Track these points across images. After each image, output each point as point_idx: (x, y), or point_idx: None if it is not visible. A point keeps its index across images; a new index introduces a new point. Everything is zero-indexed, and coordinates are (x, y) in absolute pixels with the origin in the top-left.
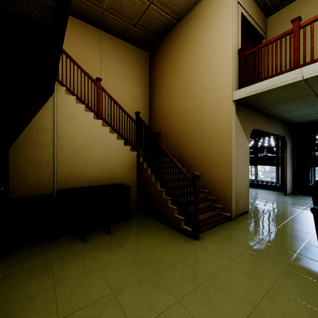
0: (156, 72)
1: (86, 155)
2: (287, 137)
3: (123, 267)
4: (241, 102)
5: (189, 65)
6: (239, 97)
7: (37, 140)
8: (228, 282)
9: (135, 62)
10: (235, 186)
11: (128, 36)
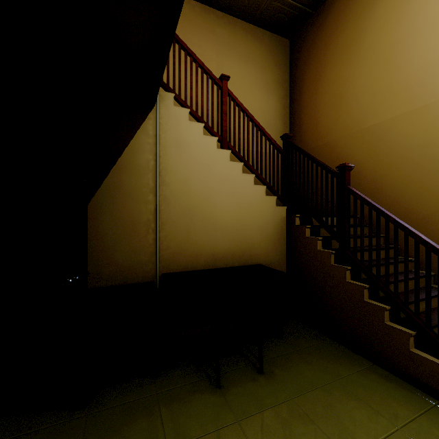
0: (307, 68)
1: (205, 213)
2: None
3: None
4: None
5: (392, 34)
6: None
7: (130, 187)
8: None
9: (269, 58)
10: None
11: (260, 13)
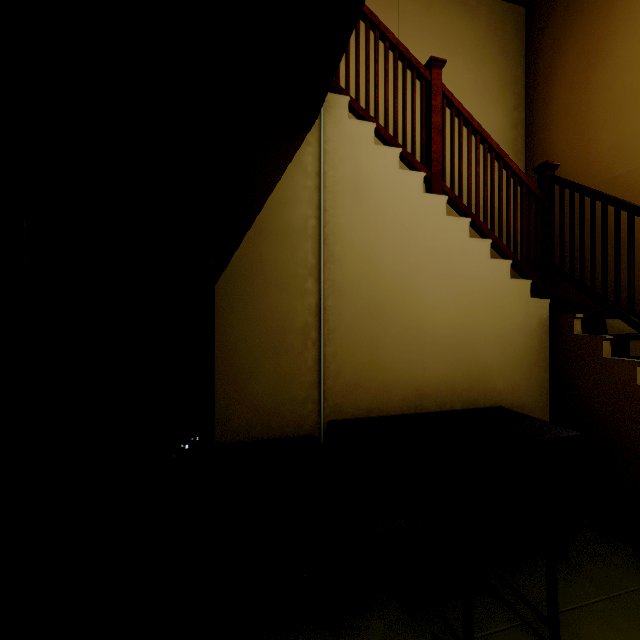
0: (564, 49)
1: (402, 311)
2: None
3: None
4: None
5: None
6: None
7: (276, 266)
8: None
9: (488, 43)
10: None
11: None
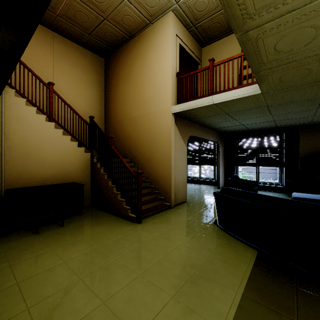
0: (112, 79)
1: (37, 155)
2: (219, 142)
3: (74, 247)
4: (178, 115)
5: (140, 79)
6: (176, 111)
7: None
8: (154, 245)
9: (91, 67)
10: (174, 181)
11: (83, 42)
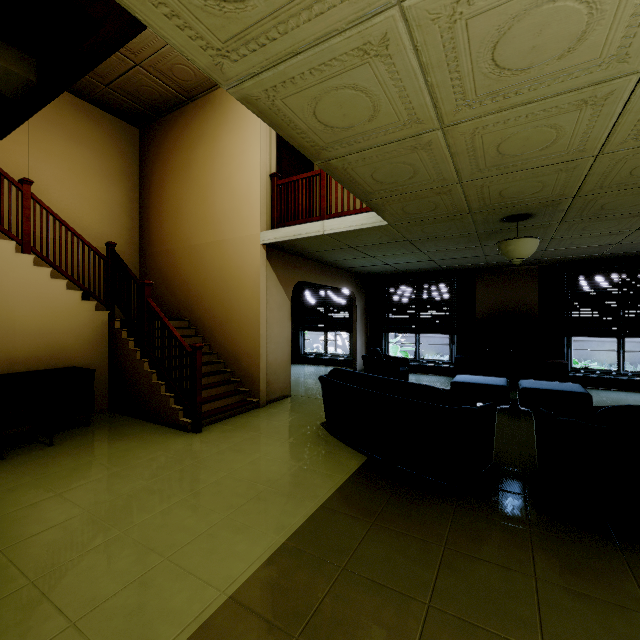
0: (154, 169)
1: None
2: (357, 292)
3: (76, 473)
4: (274, 246)
5: (207, 177)
6: (268, 241)
7: None
8: (216, 461)
9: (111, 144)
10: (267, 360)
11: (94, 96)
